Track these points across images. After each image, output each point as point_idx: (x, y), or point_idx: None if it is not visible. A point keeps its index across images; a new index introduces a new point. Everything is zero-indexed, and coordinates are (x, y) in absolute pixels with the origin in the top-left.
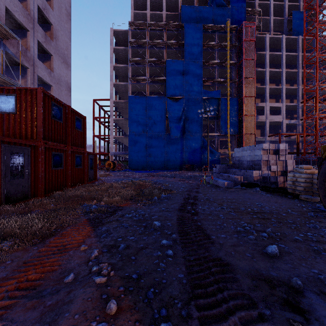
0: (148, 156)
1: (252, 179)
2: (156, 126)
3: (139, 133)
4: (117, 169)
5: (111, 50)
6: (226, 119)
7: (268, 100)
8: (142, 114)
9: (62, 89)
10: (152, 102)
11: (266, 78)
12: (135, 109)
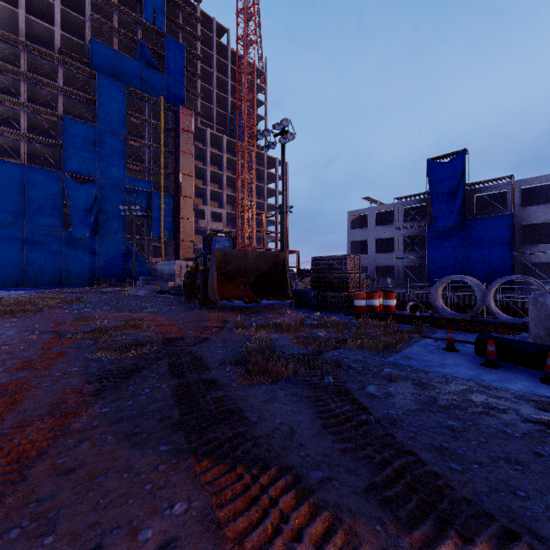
0: (28, 264)
1: (168, 288)
2: (43, 216)
3: (7, 225)
4: None
5: None
6: (159, 220)
7: (209, 203)
8: (14, 192)
9: None
10: (36, 176)
11: (207, 178)
12: None
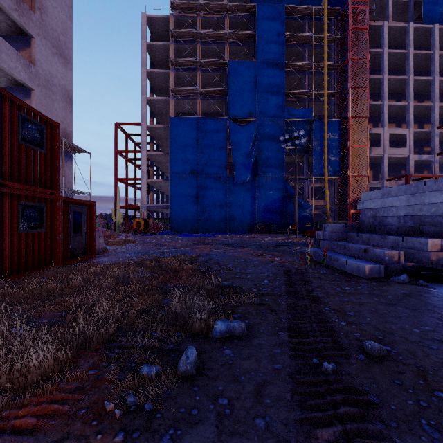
0: (201, 211)
1: (427, 258)
2: (212, 164)
3: (187, 175)
4: (152, 231)
5: (143, 47)
6: (322, 154)
7: (386, 123)
8: (191, 145)
9: (55, 98)
10: (206, 127)
11: (384, 90)
12: (180, 138)
